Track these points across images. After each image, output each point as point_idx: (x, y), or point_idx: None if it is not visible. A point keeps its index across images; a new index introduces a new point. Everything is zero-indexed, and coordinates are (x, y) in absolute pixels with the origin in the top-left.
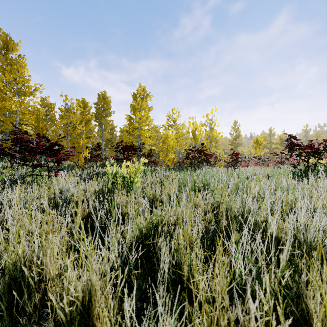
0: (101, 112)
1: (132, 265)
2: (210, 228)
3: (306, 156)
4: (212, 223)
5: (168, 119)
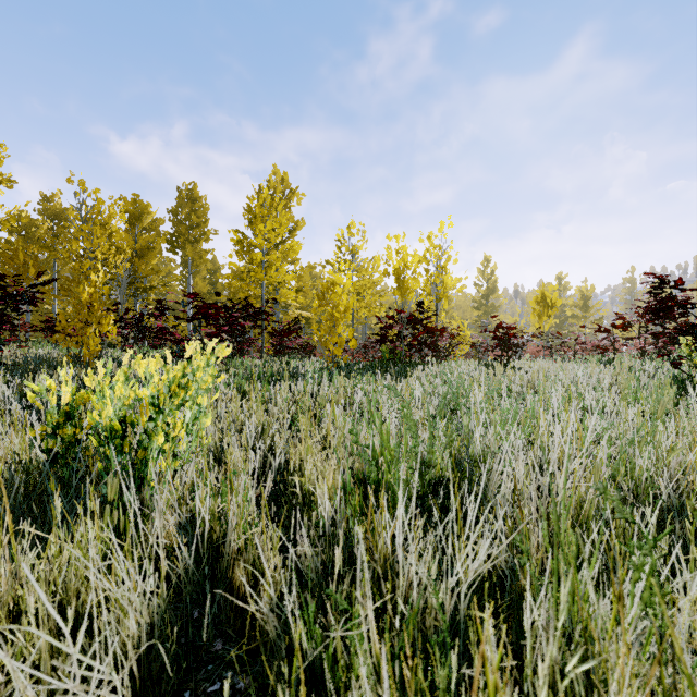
0: (185, 230)
1: None
2: None
3: None
4: None
5: (339, 248)
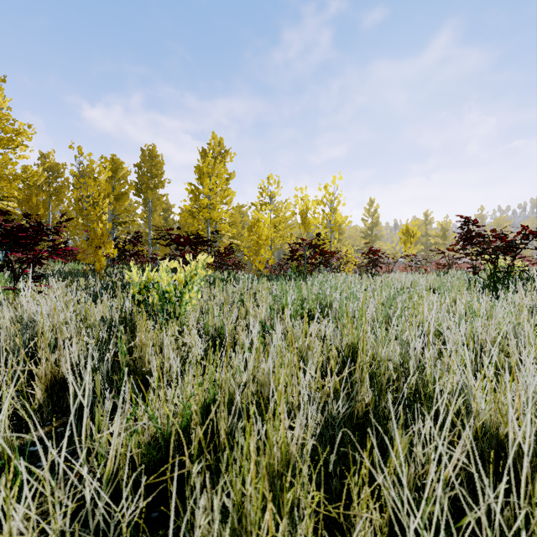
0: (147, 180)
1: (127, 533)
2: (334, 411)
3: (494, 253)
4: (339, 400)
5: (261, 194)
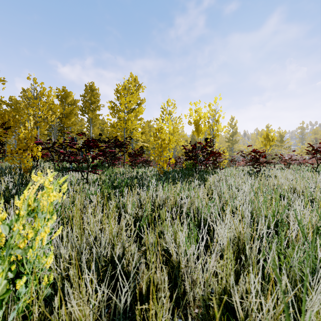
0: (88, 105)
1: None
2: None
3: None
4: None
5: (162, 112)
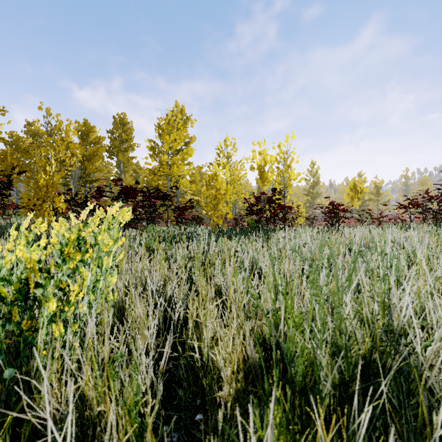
0: (118, 144)
1: None
2: None
3: None
4: None
5: (218, 154)
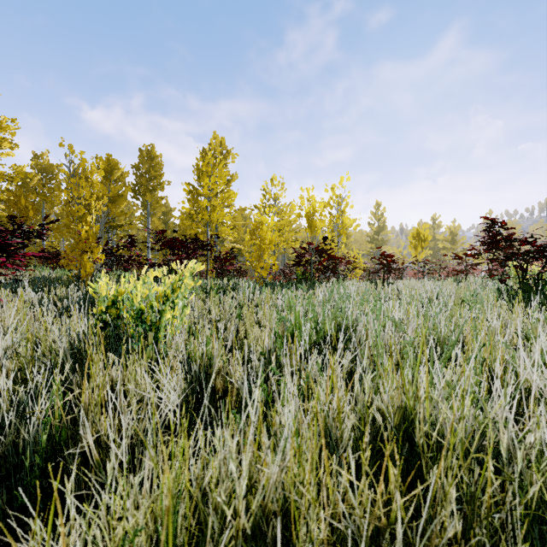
0: (145, 181)
1: None
2: None
3: (523, 259)
4: None
5: (264, 196)
